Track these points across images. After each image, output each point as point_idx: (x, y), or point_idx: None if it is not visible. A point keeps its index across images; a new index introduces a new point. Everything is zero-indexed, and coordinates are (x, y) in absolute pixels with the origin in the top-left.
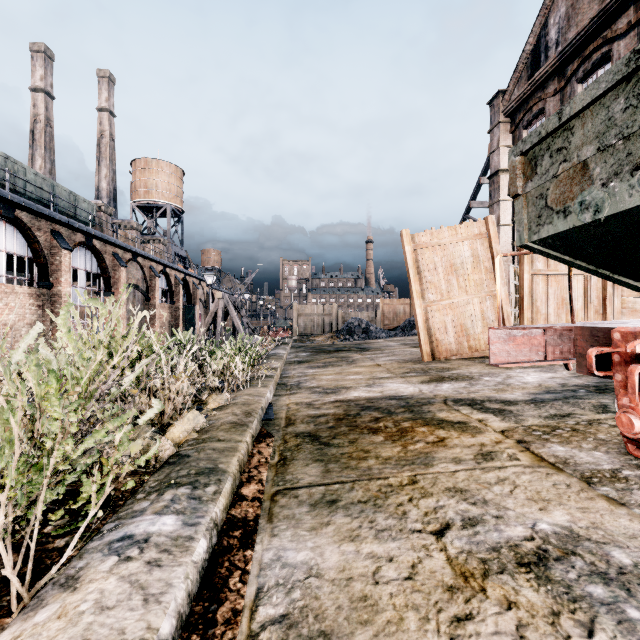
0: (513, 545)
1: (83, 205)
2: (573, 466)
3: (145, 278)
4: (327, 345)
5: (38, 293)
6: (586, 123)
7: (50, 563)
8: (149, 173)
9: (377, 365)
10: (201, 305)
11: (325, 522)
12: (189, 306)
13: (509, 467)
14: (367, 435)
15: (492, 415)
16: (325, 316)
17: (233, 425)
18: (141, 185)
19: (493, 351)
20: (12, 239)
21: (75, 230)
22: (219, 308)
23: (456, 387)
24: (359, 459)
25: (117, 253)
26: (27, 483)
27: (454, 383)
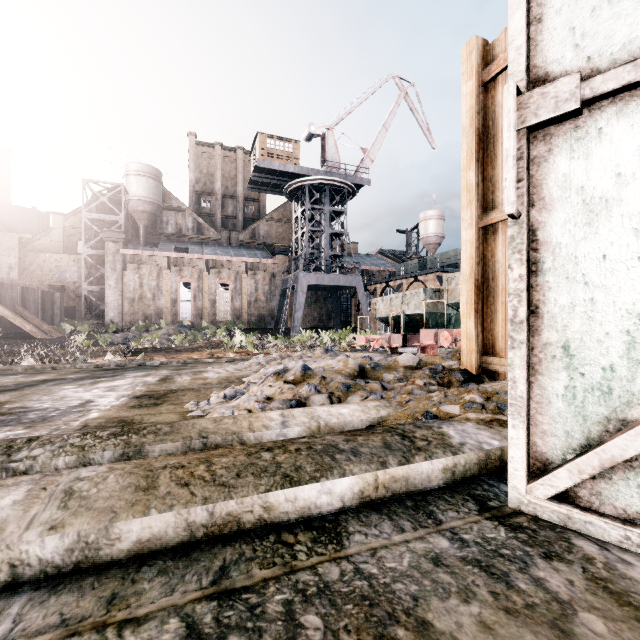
0: None
1: None
2: None
3: None
4: None
5: None
6: None
7: None
8: None
9: None
10: None
11: None
12: None
13: None
14: None
15: None
16: None
17: None
18: None
19: None
20: None
21: None
22: None
23: None
24: None
25: None
26: None
27: None
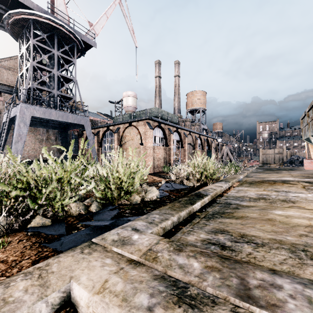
0: (276, 190)
1: (175, 117)
2: (309, 188)
3: (193, 140)
4: (274, 168)
5: (165, 148)
6: (305, 119)
7: (209, 185)
8: (193, 97)
9: (289, 174)
10: (214, 150)
11: (246, 187)
12: (209, 150)
13: (292, 187)
14: (264, 183)
15: (308, 183)
16: (278, 154)
17: (231, 178)
18: (190, 102)
19: (305, 165)
20: (160, 132)
21: (173, 127)
22: (224, 152)
23: (311, 179)
24: (258, 185)
25: (184, 132)
26: (208, 174)
27: (312, 179)
